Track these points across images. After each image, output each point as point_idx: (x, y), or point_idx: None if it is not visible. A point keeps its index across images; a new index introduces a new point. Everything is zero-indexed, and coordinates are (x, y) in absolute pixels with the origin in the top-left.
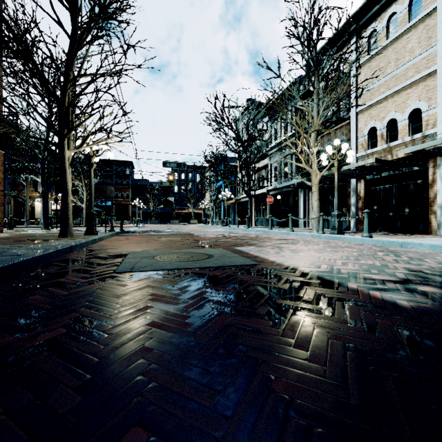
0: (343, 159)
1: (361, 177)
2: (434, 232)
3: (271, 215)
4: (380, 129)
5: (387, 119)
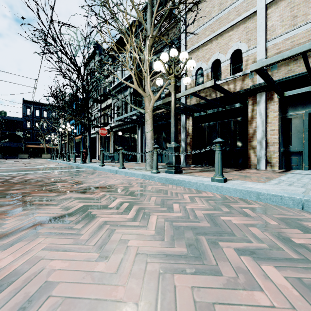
0: (180, 77)
1: (190, 113)
2: (253, 166)
3: (102, 149)
4: (206, 69)
5: (212, 59)
